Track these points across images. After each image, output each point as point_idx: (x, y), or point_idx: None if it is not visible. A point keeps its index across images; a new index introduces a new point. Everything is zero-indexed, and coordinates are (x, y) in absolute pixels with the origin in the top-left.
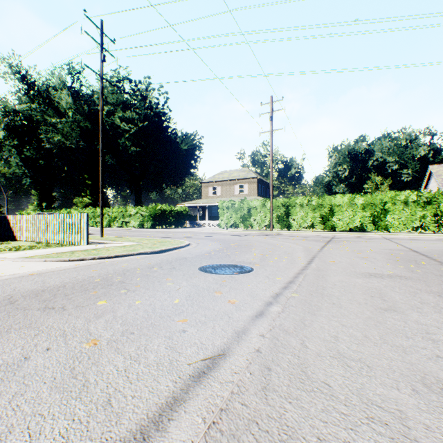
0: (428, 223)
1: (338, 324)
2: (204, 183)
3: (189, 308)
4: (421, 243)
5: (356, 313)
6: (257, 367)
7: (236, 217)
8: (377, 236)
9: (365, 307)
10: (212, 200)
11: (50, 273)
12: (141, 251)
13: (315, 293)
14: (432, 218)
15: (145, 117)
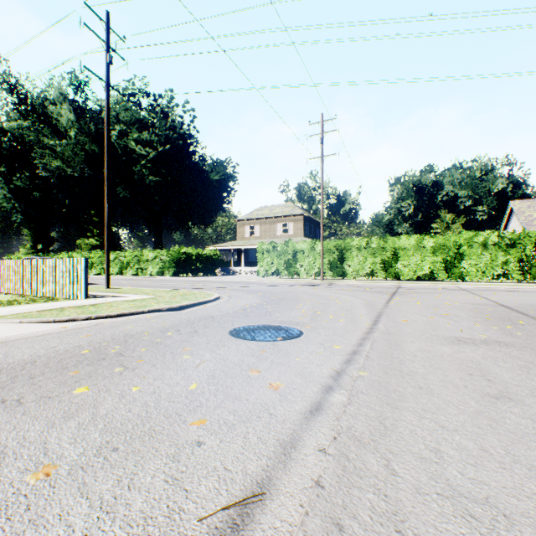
0: (512, 271)
1: (436, 426)
2: (239, 220)
3: (211, 398)
4: (507, 296)
5: (456, 405)
6: (318, 522)
7: (278, 263)
8: (451, 286)
9: (466, 393)
10: (250, 242)
11: (21, 340)
12: (154, 308)
13: (392, 370)
14: (517, 264)
15: (166, 139)
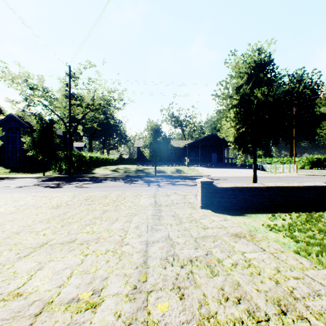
0: None
1: None
2: None
3: None
4: None
5: None
6: None
7: None
8: None
9: None
10: None
11: (301, 176)
12: (318, 175)
13: None
14: None
15: None
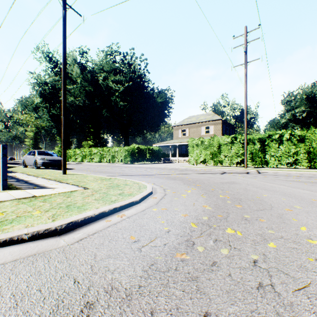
0: None
1: None
2: (175, 126)
3: None
4: None
5: None
6: None
7: (205, 154)
8: None
9: None
10: (182, 140)
11: None
12: (1, 235)
13: None
14: None
15: (130, 79)
